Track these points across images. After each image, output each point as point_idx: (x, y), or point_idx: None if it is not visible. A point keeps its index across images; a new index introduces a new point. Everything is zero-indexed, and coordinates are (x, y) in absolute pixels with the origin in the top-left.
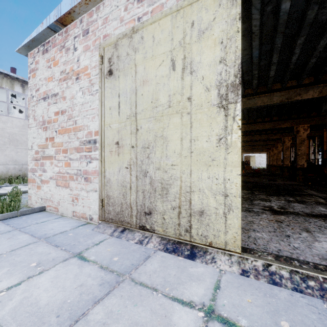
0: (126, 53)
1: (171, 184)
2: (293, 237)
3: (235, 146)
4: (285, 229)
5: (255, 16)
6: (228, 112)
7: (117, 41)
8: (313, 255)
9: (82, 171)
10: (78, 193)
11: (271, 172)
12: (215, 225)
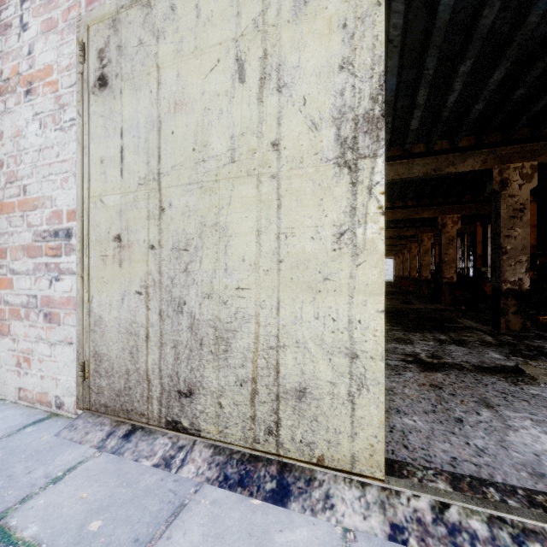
0: (139, 41)
1: (236, 331)
2: (468, 422)
3: (372, 251)
4: (450, 404)
5: (396, 6)
6: (358, 176)
7: (118, 13)
8: (517, 466)
9: (38, 300)
10: (31, 349)
11: (402, 289)
12: (331, 420)
